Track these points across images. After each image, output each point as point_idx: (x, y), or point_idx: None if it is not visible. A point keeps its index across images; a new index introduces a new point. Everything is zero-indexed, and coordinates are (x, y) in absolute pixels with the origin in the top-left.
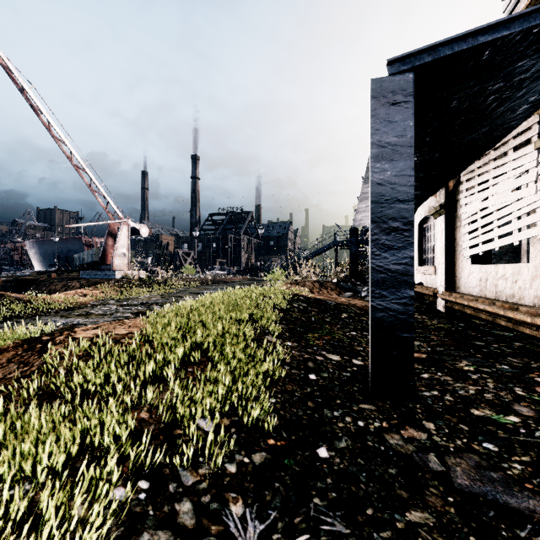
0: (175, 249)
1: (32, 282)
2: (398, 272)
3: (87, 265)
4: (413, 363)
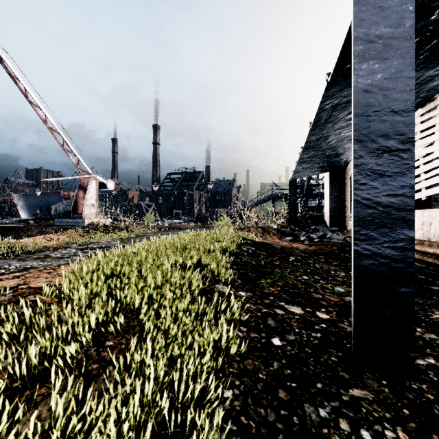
0: (138, 201)
1: (13, 228)
2: (392, 206)
3: (62, 214)
4: (413, 327)
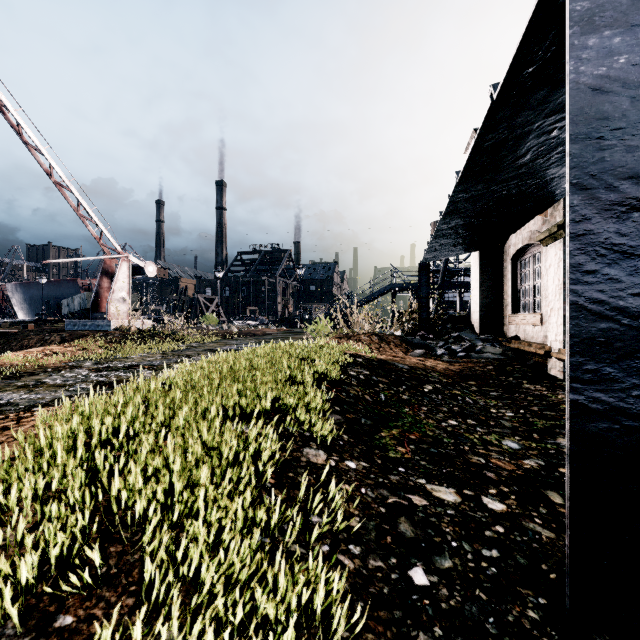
0: (194, 294)
1: (0, 335)
2: None
3: (78, 313)
4: None
